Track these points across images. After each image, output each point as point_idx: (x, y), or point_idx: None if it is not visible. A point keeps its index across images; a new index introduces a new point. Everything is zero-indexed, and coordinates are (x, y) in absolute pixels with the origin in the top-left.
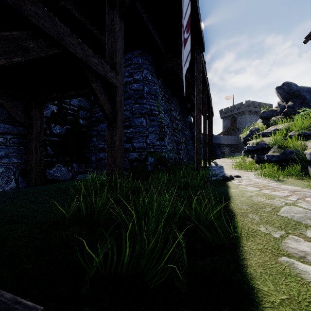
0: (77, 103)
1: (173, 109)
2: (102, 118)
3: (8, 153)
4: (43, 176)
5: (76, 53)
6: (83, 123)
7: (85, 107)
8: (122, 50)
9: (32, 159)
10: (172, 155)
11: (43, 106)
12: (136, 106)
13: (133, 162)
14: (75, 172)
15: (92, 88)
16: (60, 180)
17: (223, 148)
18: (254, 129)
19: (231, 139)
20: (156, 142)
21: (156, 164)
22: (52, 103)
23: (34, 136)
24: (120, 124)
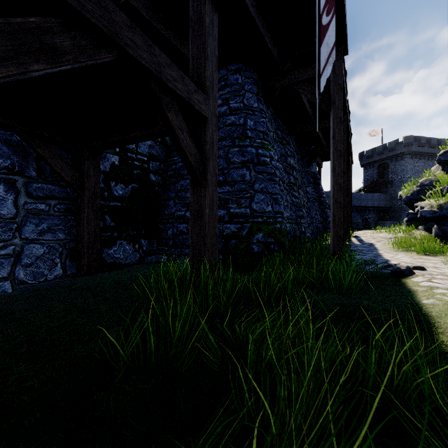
0: (148, 150)
1: (289, 154)
2: (182, 172)
3: (52, 226)
4: (99, 259)
5: (140, 59)
6: (156, 180)
7: (158, 155)
8: (214, 58)
9: (84, 235)
10: (289, 226)
11: (98, 156)
12: (235, 150)
13: (230, 238)
14: (143, 252)
15: (167, 121)
16: (122, 263)
17: (365, 213)
18: (429, 181)
19: (379, 199)
20: (266, 207)
21: (267, 243)
22: (112, 151)
23: (86, 201)
24: (211, 179)
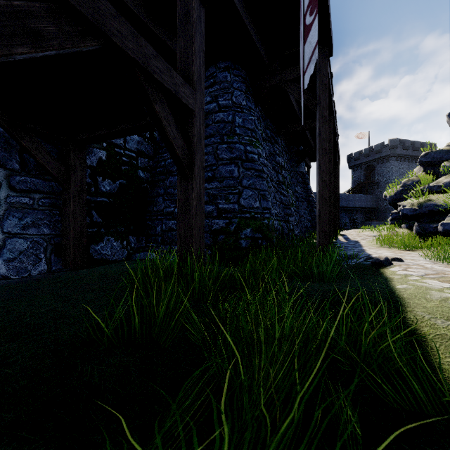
0: (136, 146)
1: (278, 153)
2: (171, 168)
3: (36, 220)
4: (86, 254)
5: (126, 49)
6: (144, 176)
7: (147, 152)
8: (201, 53)
9: (70, 229)
10: (277, 223)
11: (84, 150)
12: (223, 146)
13: (219, 234)
14: (132, 248)
15: (153, 112)
16: (110, 260)
17: (352, 214)
18: (411, 181)
19: (366, 200)
20: (254, 203)
21: (255, 238)
22: (99, 146)
23: (72, 195)
24: (198, 172)
